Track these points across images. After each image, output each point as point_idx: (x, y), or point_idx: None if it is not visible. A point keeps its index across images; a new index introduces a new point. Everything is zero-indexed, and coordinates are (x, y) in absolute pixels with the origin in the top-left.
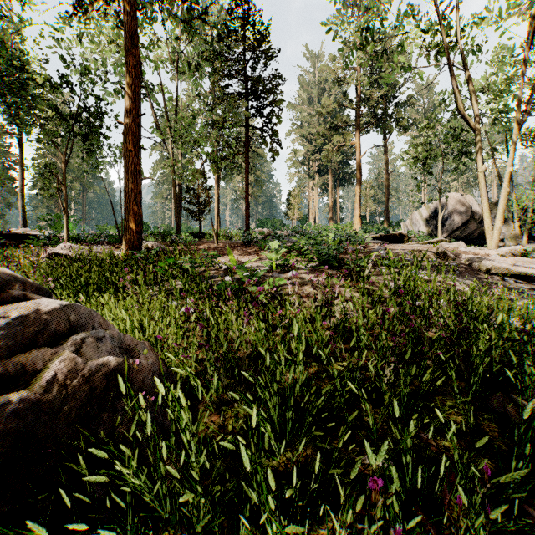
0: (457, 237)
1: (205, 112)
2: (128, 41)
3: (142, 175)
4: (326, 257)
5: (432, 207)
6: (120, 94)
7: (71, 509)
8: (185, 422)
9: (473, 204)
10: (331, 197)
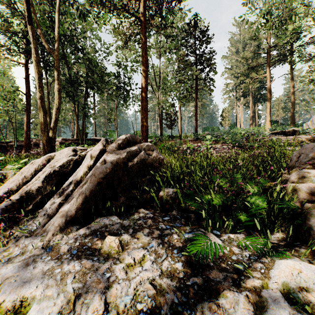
0: None
1: (174, 73)
2: (143, 52)
3: None
4: (235, 142)
5: None
6: (135, 72)
7: (158, 180)
8: (178, 170)
9: None
10: (251, 110)
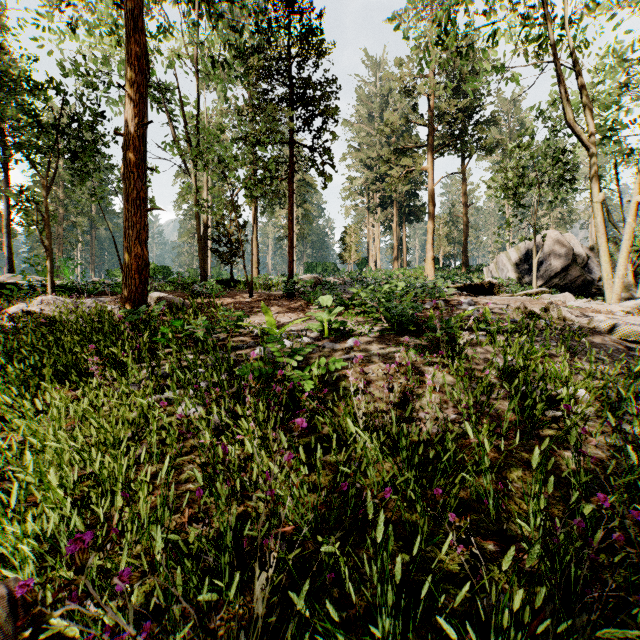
0: (555, 286)
1: (238, 127)
2: (128, 22)
3: (155, 206)
4: (399, 318)
5: (523, 248)
6: None
7: None
8: None
9: (575, 244)
10: (396, 236)
